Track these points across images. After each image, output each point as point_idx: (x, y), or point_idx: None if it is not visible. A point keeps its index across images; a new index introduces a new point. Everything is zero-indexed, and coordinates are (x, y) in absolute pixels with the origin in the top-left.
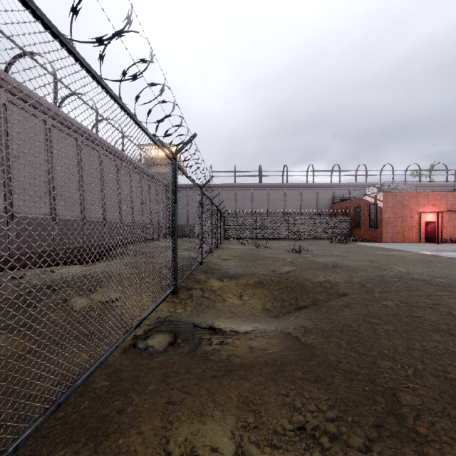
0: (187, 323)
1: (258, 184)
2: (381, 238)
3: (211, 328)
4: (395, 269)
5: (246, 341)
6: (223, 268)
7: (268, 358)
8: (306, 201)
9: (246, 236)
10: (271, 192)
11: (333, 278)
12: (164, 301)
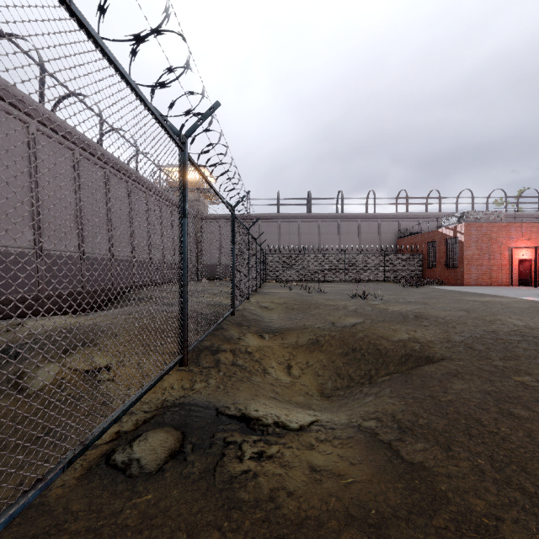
0: (207, 409)
1: (306, 214)
2: (463, 280)
3: (245, 420)
4: (508, 322)
5: (304, 453)
6: (263, 319)
7: (348, 499)
8: (366, 235)
9: (293, 279)
10: (322, 224)
11: (421, 336)
12: (177, 370)
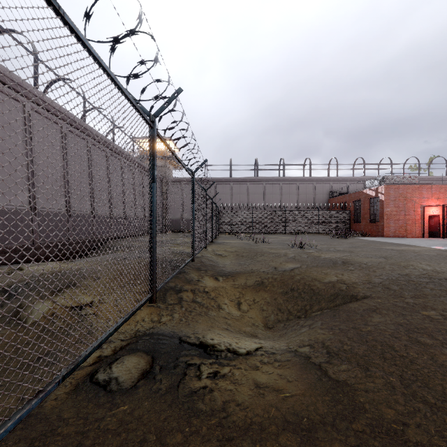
0: (172, 338)
1: (254, 177)
2: (383, 232)
3: (202, 346)
4: (418, 267)
5: (250, 373)
6: (218, 264)
7: (285, 409)
8: (303, 195)
9: (242, 231)
10: (267, 186)
11: (348, 278)
12: (147, 306)
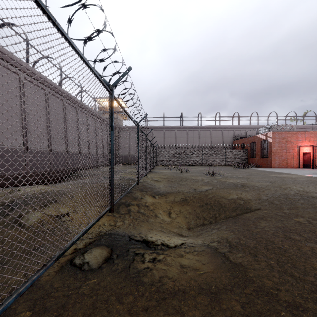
0: (124, 236)
1: (180, 126)
2: (271, 165)
3: (145, 242)
4: (294, 188)
5: (177, 258)
6: (155, 187)
7: (200, 281)
8: (215, 138)
9: (172, 164)
10: (189, 132)
11: (245, 196)
12: (106, 215)
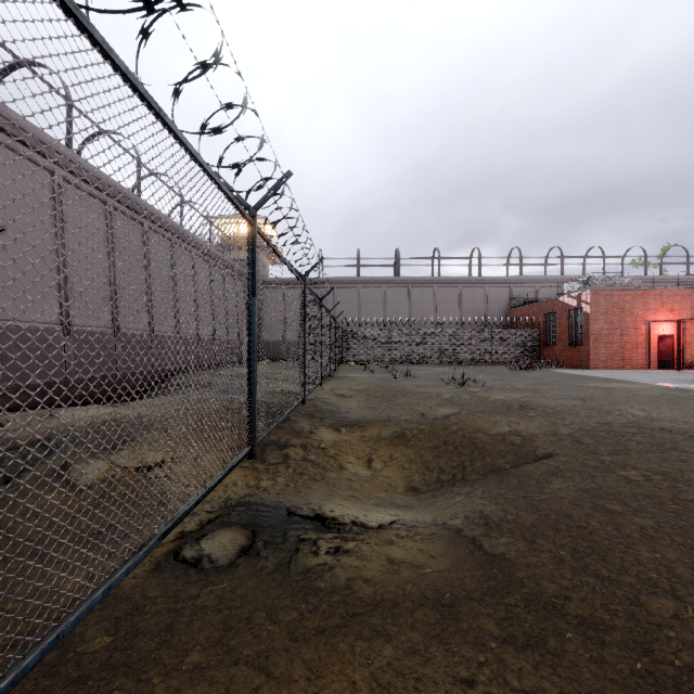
0: (277, 508)
1: (394, 278)
2: (588, 361)
3: (319, 519)
4: (627, 412)
5: (382, 547)
6: (339, 409)
7: (425, 585)
8: (469, 304)
9: (376, 359)
10: (414, 291)
11: (525, 428)
12: (240, 467)
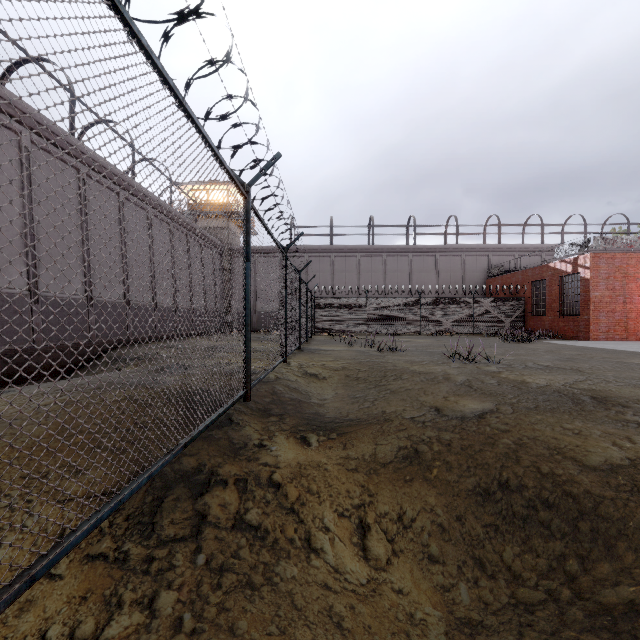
0: None
1: (368, 246)
2: (587, 332)
3: None
4: None
5: None
6: (309, 399)
7: None
8: (446, 273)
9: (351, 330)
10: (388, 260)
11: None
12: (83, 560)
